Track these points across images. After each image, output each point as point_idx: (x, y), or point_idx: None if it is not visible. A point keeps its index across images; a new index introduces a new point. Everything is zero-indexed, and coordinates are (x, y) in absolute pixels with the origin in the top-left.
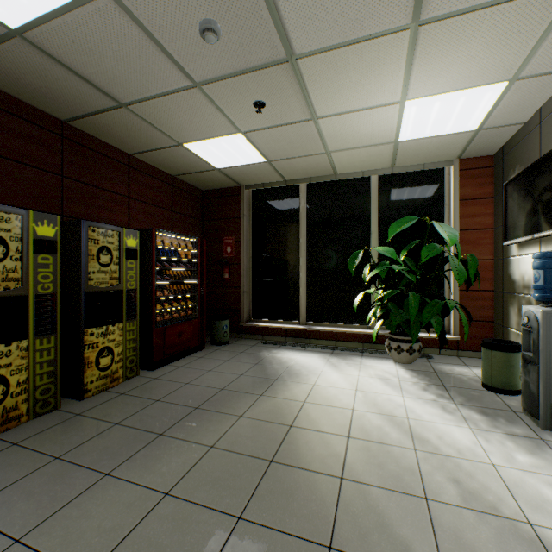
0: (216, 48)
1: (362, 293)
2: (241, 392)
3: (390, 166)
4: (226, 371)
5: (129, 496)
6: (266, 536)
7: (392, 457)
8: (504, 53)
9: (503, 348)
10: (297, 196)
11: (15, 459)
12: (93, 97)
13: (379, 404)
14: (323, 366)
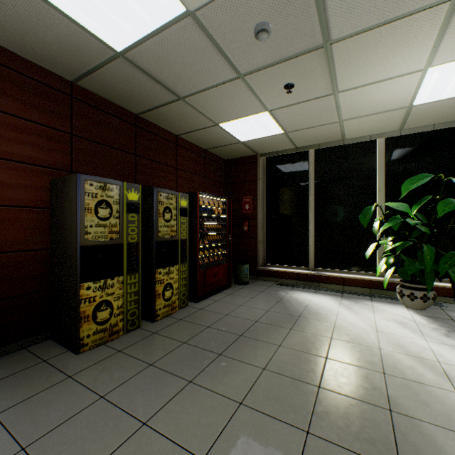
0: (264, 44)
1: (374, 244)
2: (272, 324)
3: (398, 128)
4: (254, 306)
5: (212, 401)
6: (337, 452)
7: (435, 397)
8: None
9: None
10: (306, 160)
11: (123, 362)
12: (161, 95)
13: (404, 345)
14: (337, 307)
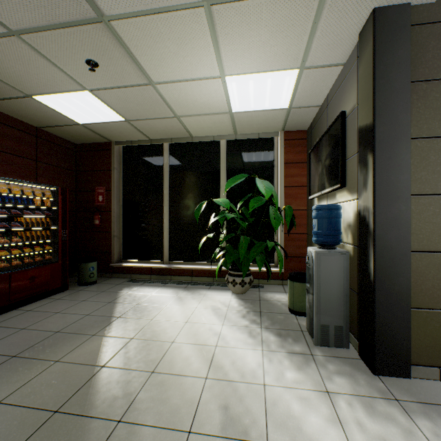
0: None
1: (206, 237)
2: (75, 333)
3: (233, 133)
4: (74, 312)
5: None
6: None
7: (182, 389)
8: (288, 43)
9: (300, 279)
10: (162, 153)
11: None
12: None
13: (199, 334)
14: (170, 300)
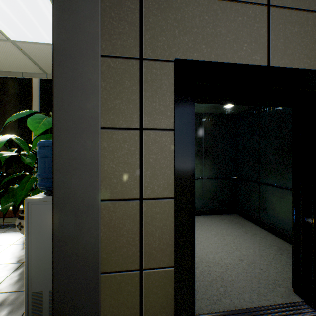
0: None
1: None
2: None
3: (42, 71)
4: None
5: None
6: None
7: None
8: None
9: None
10: None
11: None
12: None
13: None
14: None
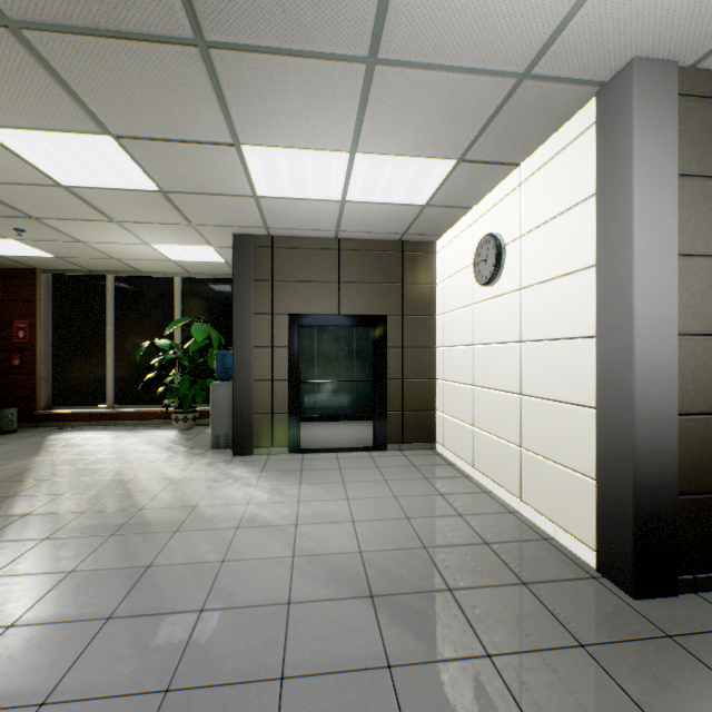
0: None
1: (149, 377)
2: (2, 459)
3: (187, 272)
4: None
5: None
6: None
7: (94, 470)
8: (190, 237)
9: None
10: (106, 285)
11: None
12: None
13: (124, 452)
14: (107, 438)
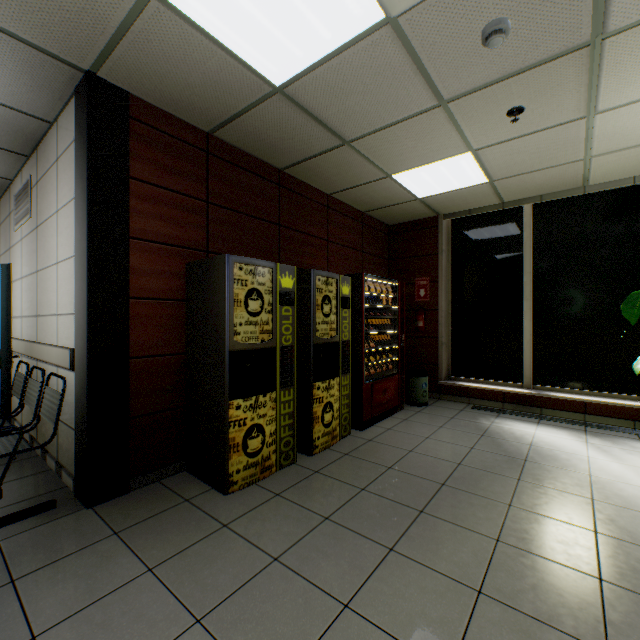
0: (491, 53)
1: None
2: (486, 471)
3: None
4: (448, 440)
5: (434, 583)
6: None
7: None
8: None
9: None
10: (518, 221)
11: (287, 511)
12: (320, 140)
13: None
14: (584, 448)
